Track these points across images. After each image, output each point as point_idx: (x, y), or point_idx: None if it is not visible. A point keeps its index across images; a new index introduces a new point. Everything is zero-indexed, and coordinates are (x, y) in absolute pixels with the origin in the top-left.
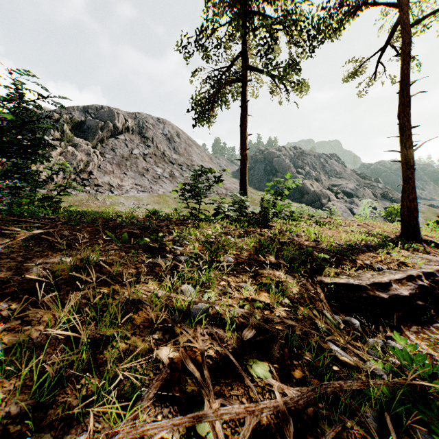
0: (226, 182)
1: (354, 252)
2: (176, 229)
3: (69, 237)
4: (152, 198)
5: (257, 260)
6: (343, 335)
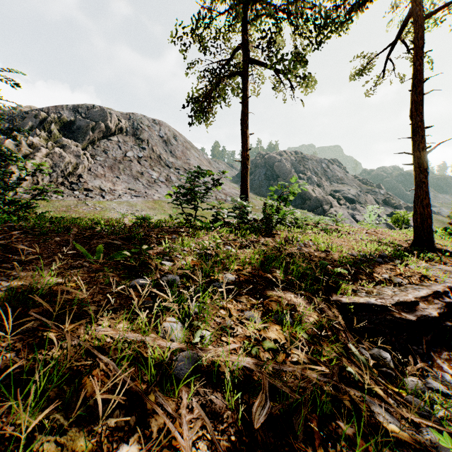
0: (225, 187)
1: (370, 263)
2: (167, 239)
3: (27, 251)
4: (147, 203)
5: (263, 278)
6: (376, 377)
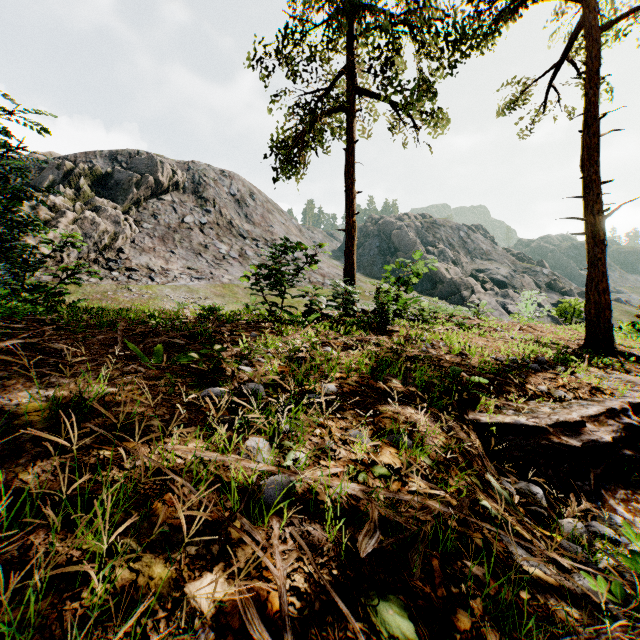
0: (322, 265)
1: (522, 371)
2: (245, 337)
3: (64, 352)
4: (213, 289)
5: (374, 388)
6: (521, 516)
